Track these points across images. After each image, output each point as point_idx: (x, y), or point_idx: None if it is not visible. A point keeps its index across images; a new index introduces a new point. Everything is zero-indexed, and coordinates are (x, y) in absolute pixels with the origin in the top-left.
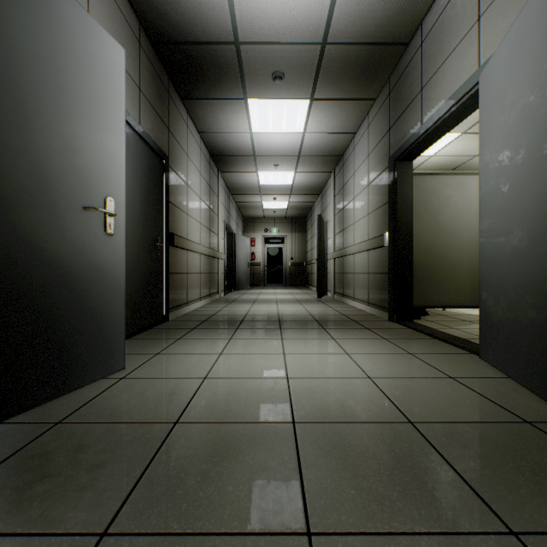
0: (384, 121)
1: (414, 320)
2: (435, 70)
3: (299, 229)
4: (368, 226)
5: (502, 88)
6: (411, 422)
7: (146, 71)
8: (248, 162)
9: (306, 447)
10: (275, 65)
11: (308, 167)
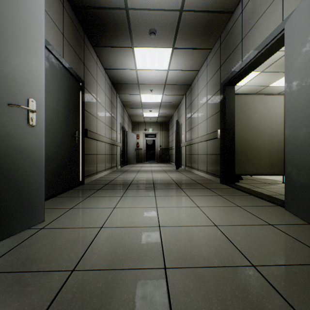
0: (217, 62)
1: (235, 182)
2: (251, 26)
3: (165, 129)
4: (207, 126)
5: (304, 28)
6: (254, 266)
7: (68, 24)
8: (134, 88)
9: (176, 295)
10: (151, 24)
11: (170, 92)
